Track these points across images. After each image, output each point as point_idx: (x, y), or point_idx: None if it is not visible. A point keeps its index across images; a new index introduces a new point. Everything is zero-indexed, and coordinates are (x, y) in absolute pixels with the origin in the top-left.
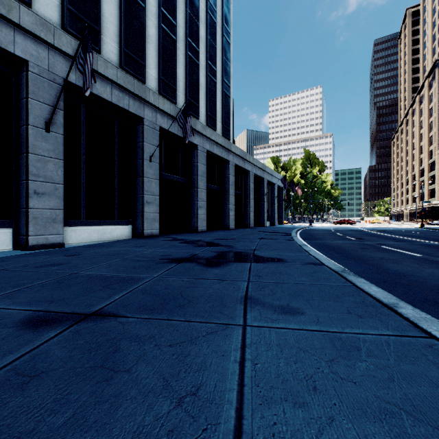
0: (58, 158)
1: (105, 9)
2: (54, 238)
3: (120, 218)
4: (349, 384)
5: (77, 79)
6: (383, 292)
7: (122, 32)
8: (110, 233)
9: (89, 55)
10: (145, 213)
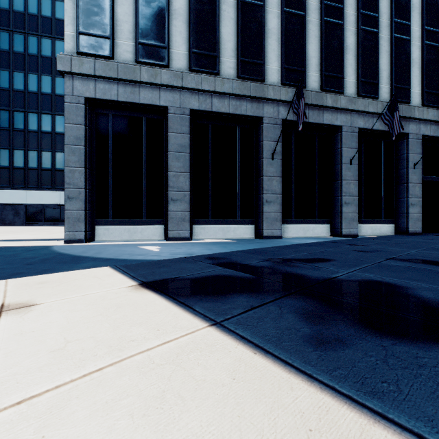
0: (355, 180)
1: (380, 64)
2: (353, 231)
3: (385, 218)
4: None
5: (364, 125)
6: None
7: (392, 73)
8: (378, 230)
9: (396, 113)
10: (409, 214)
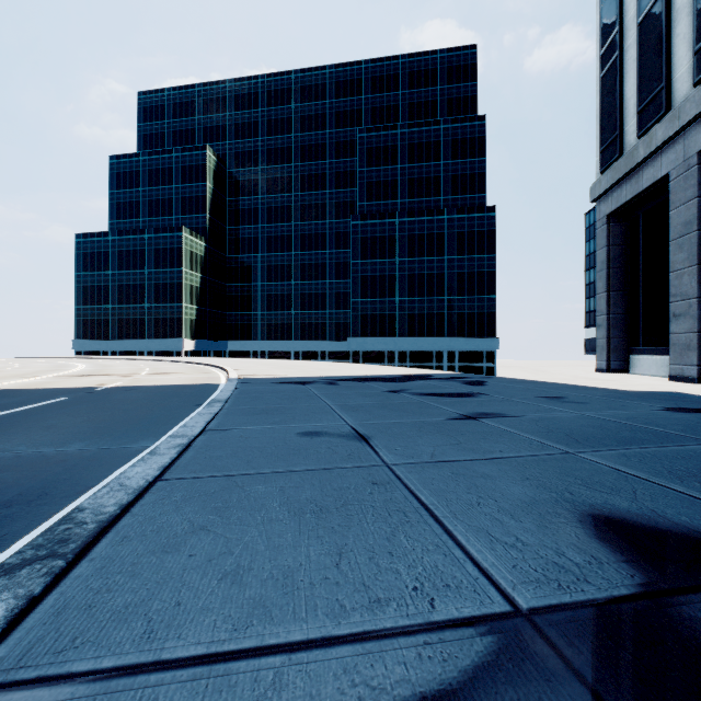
0: None
1: None
2: None
3: None
4: (290, 416)
5: None
6: (141, 463)
7: None
8: None
9: None
10: None
